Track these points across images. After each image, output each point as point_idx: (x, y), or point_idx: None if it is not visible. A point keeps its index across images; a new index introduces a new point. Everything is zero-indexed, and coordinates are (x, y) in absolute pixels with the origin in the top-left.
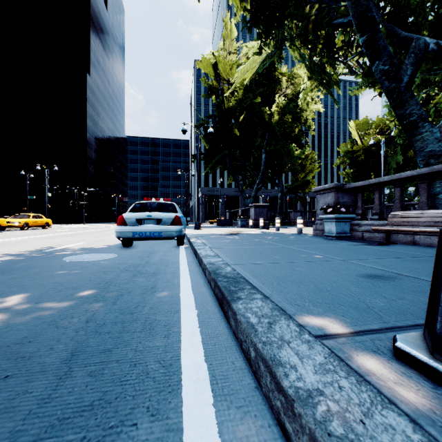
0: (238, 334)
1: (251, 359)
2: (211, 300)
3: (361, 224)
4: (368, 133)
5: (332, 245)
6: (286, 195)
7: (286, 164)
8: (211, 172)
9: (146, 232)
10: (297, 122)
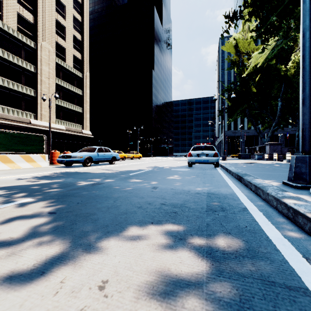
0: (244, 183)
1: (246, 185)
2: (236, 180)
3: None
4: None
5: None
6: None
7: None
8: (233, 120)
9: (201, 160)
10: None
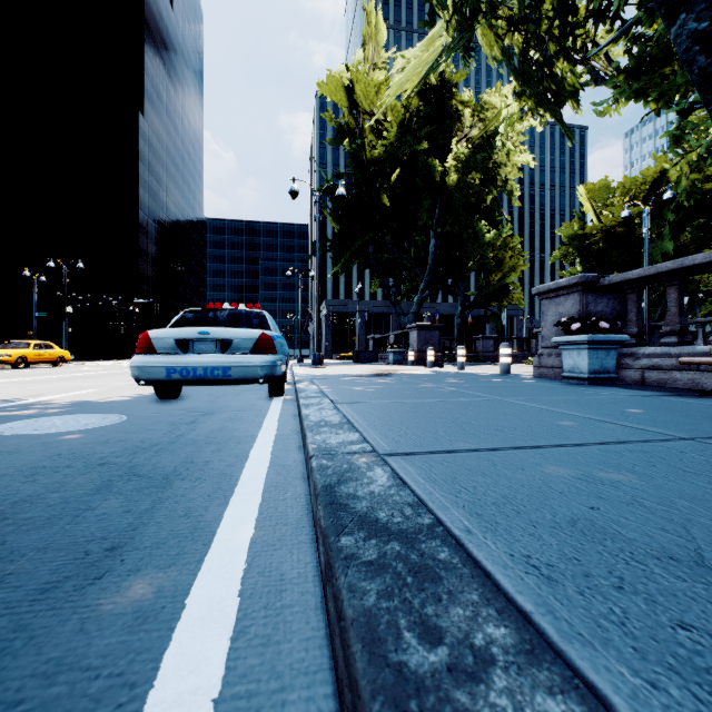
0: None
1: None
2: (307, 650)
3: (638, 355)
4: (611, 204)
5: (600, 396)
6: (470, 310)
7: (470, 256)
8: (343, 271)
9: (195, 368)
10: (489, 185)
